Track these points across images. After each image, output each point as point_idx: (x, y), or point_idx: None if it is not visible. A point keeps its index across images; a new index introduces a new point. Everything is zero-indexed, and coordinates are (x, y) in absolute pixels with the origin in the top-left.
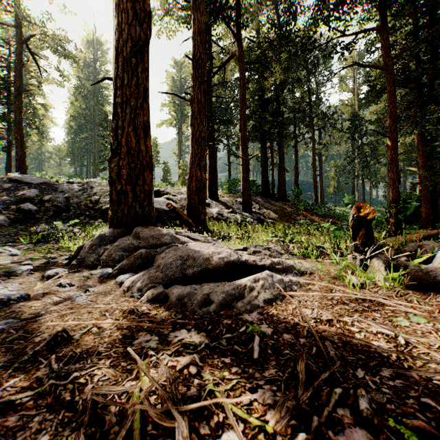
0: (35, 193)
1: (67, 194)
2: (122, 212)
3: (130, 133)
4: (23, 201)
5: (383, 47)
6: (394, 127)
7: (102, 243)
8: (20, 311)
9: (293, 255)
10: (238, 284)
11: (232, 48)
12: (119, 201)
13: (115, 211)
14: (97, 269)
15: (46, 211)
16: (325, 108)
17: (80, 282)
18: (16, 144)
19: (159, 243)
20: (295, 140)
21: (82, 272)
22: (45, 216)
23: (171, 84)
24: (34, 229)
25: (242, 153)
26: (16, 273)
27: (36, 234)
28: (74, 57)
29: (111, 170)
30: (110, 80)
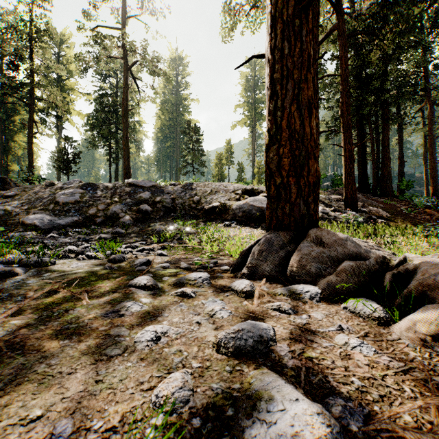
0: (148, 195)
1: (172, 195)
2: (282, 210)
3: (293, 113)
4: (140, 202)
5: None
6: None
7: (272, 249)
8: (306, 367)
9: None
10: None
11: (327, 24)
12: (278, 197)
13: (274, 209)
14: (288, 284)
15: (158, 211)
16: None
17: (291, 304)
18: (124, 156)
19: (346, 251)
20: (399, 122)
21: (266, 286)
22: (157, 216)
23: (244, 84)
24: (152, 228)
25: (344, 142)
26: (197, 282)
27: (156, 233)
28: (166, 73)
29: (269, 160)
30: (258, 57)
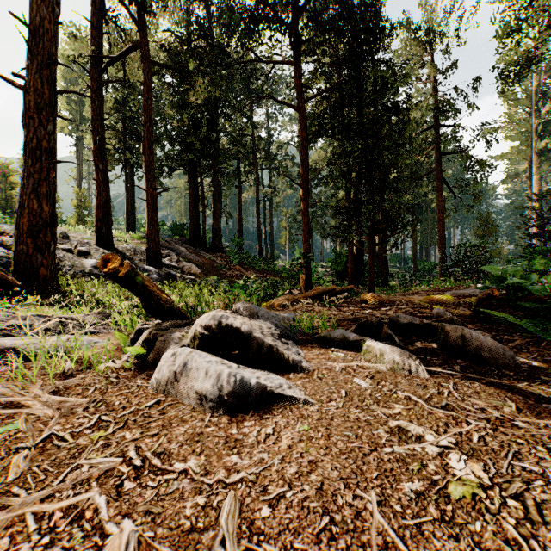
0: None
1: None
2: None
3: None
4: None
5: (295, 85)
6: (305, 175)
7: None
8: None
9: (119, 325)
10: None
11: (136, 37)
12: None
13: None
14: None
15: None
16: (276, 147)
17: None
18: None
19: None
20: (238, 179)
21: None
22: None
23: (64, 68)
24: None
25: (147, 184)
26: None
27: None
28: None
29: None
30: None
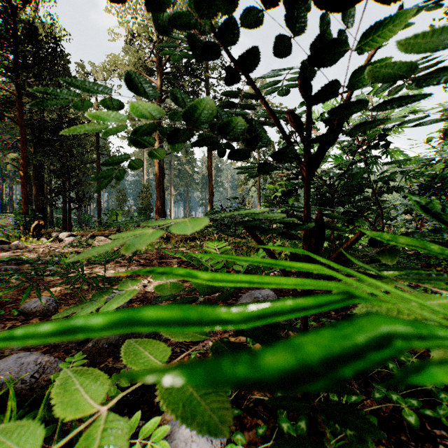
0: None
1: None
2: None
3: None
4: None
5: (18, 109)
6: (26, 165)
7: None
8: None
9: None
10: (15, 244)
11: None
12: None
13: None
14: None
15: None
16: None
17: None
18: None
19: None
20: None
21: None
22: None
23: None
24: None
25: None
26: None
27: None
28: None
29: None
30: None
